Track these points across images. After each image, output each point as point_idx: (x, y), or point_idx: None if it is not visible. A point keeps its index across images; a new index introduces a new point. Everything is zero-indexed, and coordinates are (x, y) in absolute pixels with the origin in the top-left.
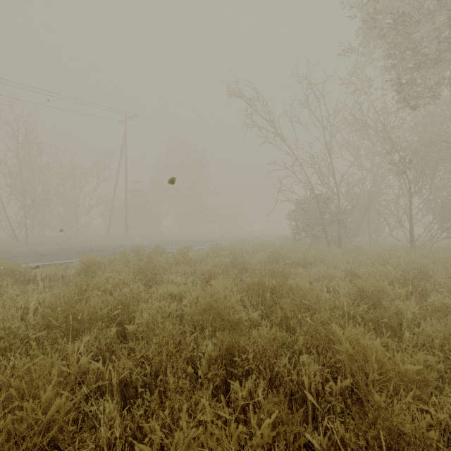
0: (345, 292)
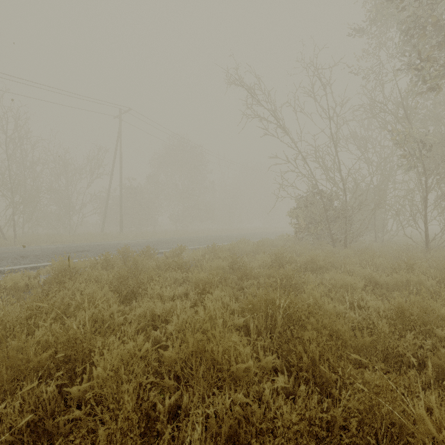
0: (380, 313)
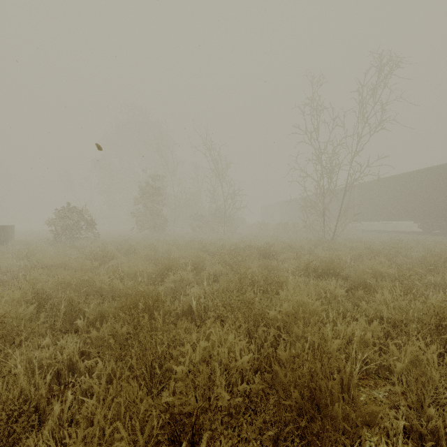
0: None
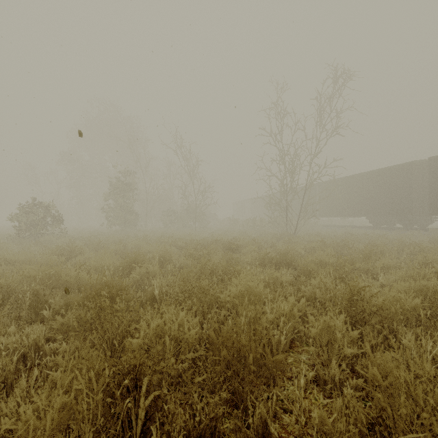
0: None
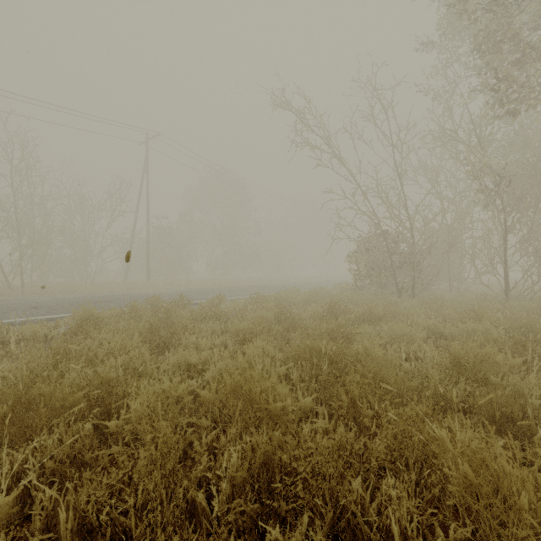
0: (435, 361)
